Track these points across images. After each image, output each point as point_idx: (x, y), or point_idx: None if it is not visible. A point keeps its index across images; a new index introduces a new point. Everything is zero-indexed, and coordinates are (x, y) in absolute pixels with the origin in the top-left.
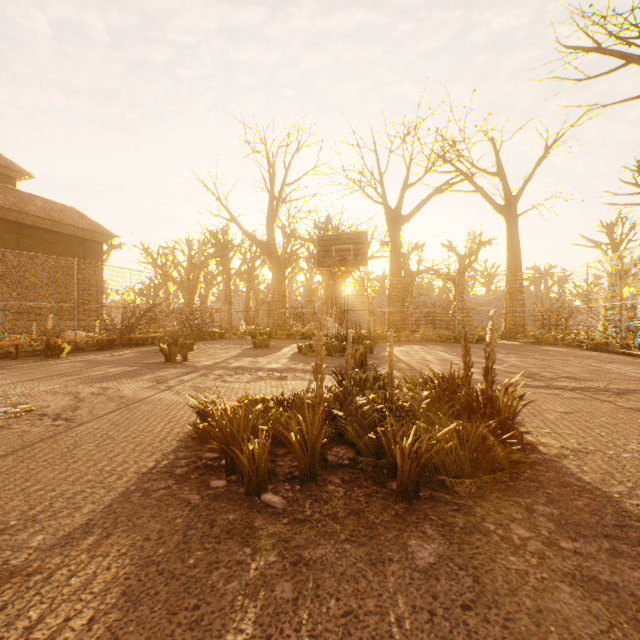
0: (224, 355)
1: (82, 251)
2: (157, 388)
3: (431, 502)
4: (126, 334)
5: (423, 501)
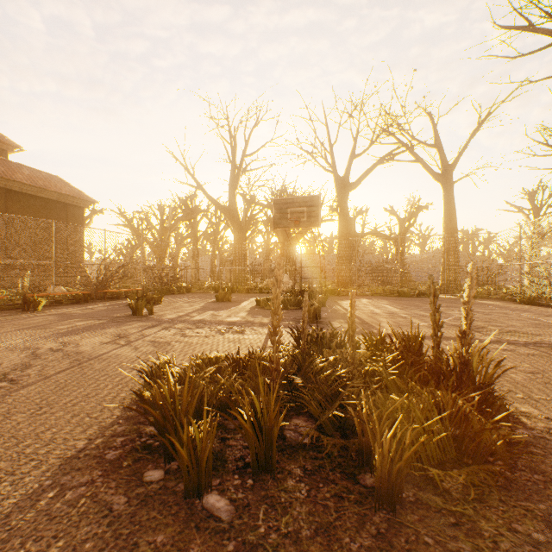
0: (188, 308)
1: (65, 215)
2: (117, 343)
3: (419, 510)
4: (101, 289)
5: (409, 508)
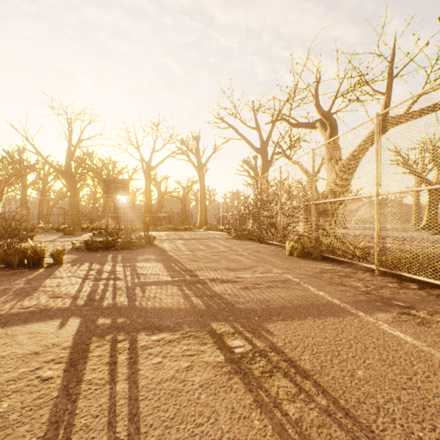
0: (51, 238)
1: None
2: None
3: (129, 250)
4: None
5: (128, 250)
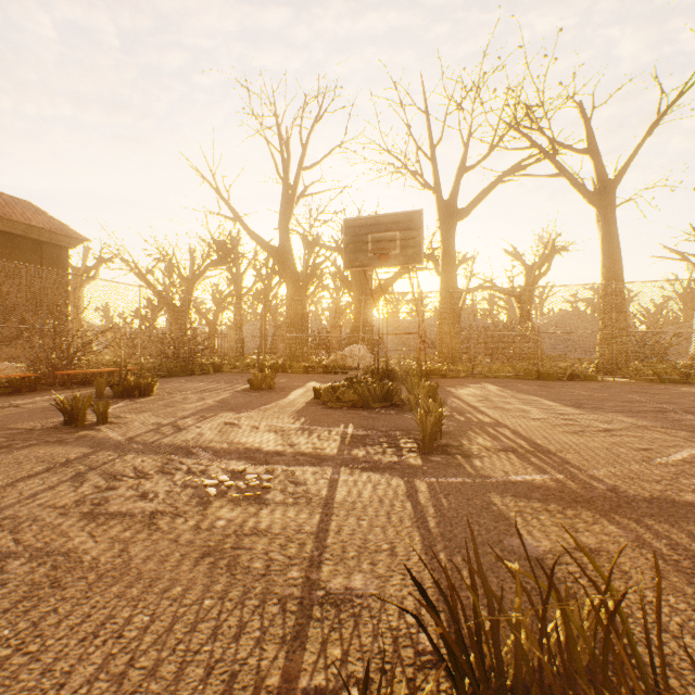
0: (190, 406)
1: (38, 257)
2: None
3: None
4: (64, 368)
5: None
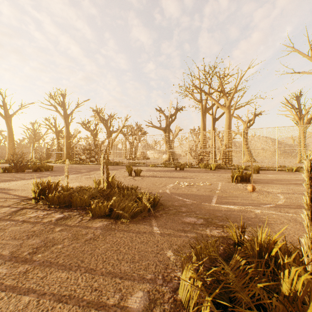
0: None
1: None
2: None
3: None
4: None
5: None
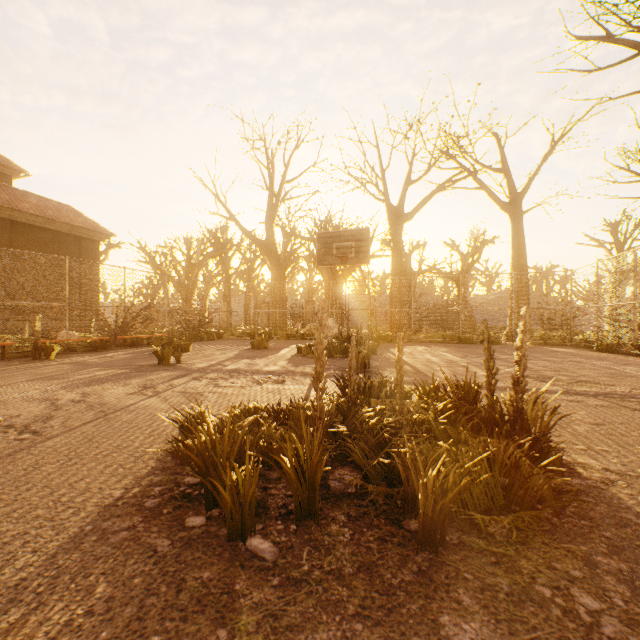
0: (220, 356)
1: (78, 250)
2: (144, 394)
3: (461, 551)
4: (120, 334)
5: (451, 549)
